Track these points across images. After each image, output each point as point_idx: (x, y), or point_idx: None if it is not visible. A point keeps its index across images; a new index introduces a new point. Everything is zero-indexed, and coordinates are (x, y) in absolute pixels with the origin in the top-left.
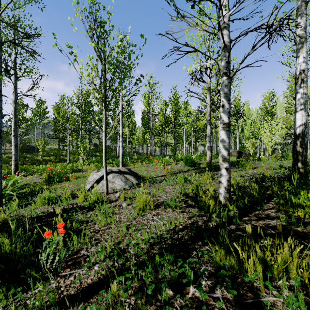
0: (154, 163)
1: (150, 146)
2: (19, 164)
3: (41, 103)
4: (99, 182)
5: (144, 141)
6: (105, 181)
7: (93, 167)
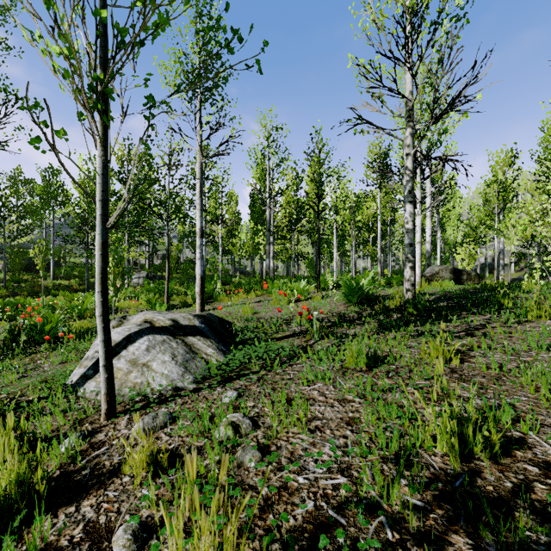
0: (274, 297)
1: (267, 257)
2: (3, 295)
3: (53, 175)
4: None
5: (255, 249)
6: (103, 373)
7: (143, 304)
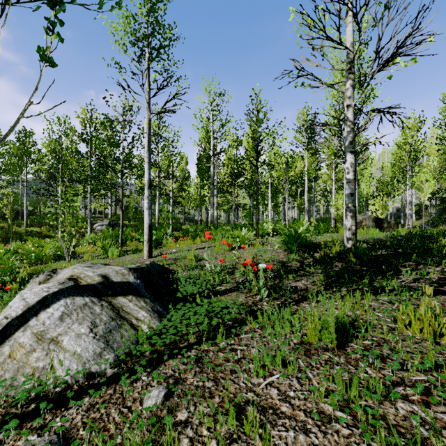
0: (218, 244)
1: (211, 208)
2: None
3: (26, 136)
4: (8, 337)
5: (201, 201)
6: None
7: (99, 249)
